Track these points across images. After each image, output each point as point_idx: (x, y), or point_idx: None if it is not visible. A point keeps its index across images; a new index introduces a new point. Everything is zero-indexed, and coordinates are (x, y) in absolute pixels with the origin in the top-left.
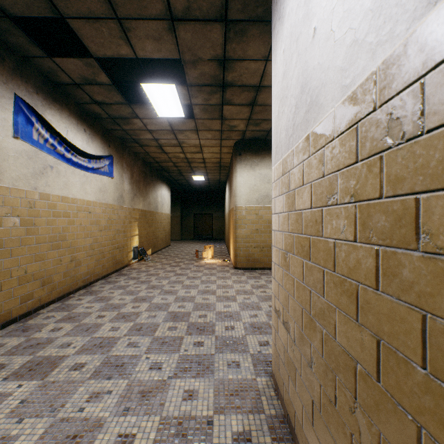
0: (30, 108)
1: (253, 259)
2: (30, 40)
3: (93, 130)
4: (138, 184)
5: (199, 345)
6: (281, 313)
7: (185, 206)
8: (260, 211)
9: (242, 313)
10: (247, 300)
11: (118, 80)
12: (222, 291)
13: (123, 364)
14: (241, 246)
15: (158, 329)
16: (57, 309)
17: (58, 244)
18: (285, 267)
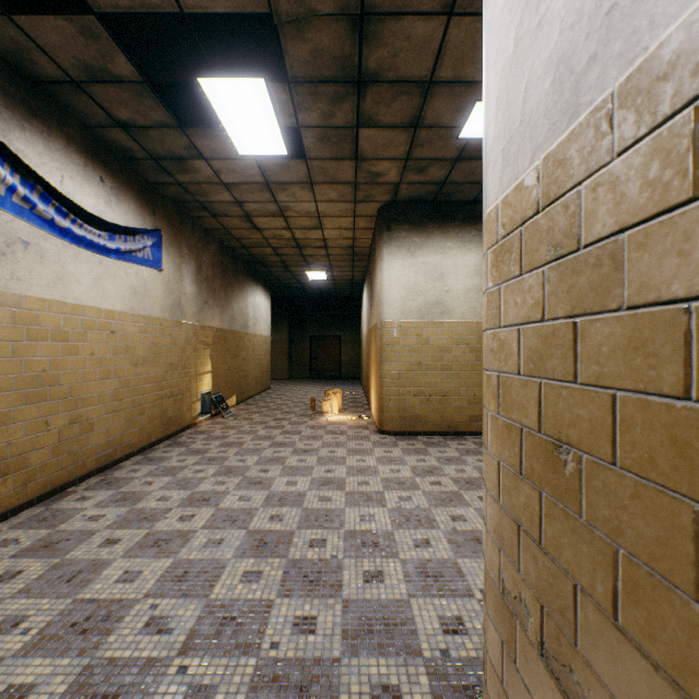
0: None
1: (412, 416)
2: None
3: (119, 180)
4: (211, 285)
5: (305, 630)
6: (530, 617)
7: (296, 323)
8: (425, 331)
9: (398, 535)
10: (406, 503)
11: (160, 79)
12: (357, 480)
13: (119, 692)
14: (390, 393)
15: (221, 579)
16: (32, 522)
17: (41, 392)
18: (554, 489)
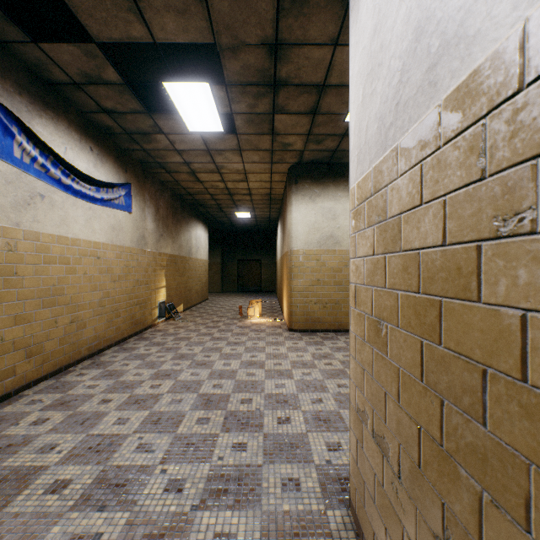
0: (8, 114)
1: (313, 318)
2: (3, 15)
3: (103, 149)
4: (165, 222)
5: (240, 450)
6: (368, 418)
7: (227, 250)
8: (322, 257)
9: (301, 396)
10: (307, 377)
11: (134, 80)
12: (273, 362)
13: (125, 482)
14: (297, 302)
15: (183, 422)
16: (48, 390)
17: (52, 300)
18: (377, 345)
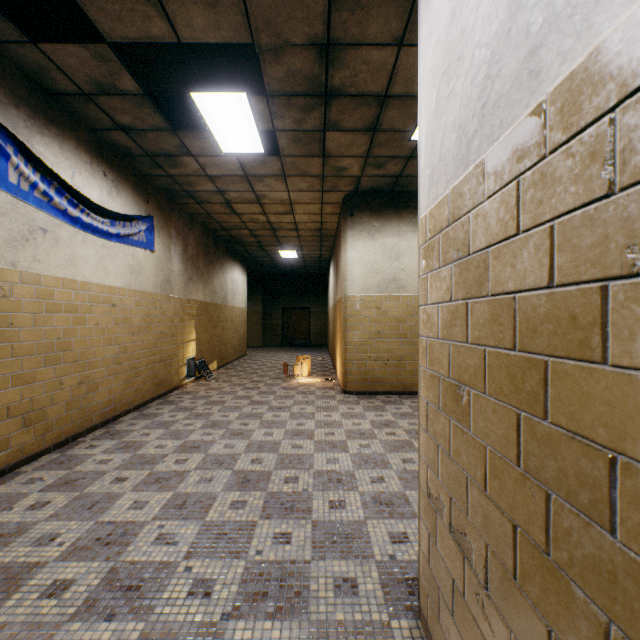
0: (2, 130)
1: (373, 378)
2: None
3: (119, 174)
4: (195, 263)
5: (283, 542)
6: (444, 508)
7: (269, 296)
8: (383, 304)
9: (358, 474)
10: (365, 450)
11: (156, 90)
12: (324, 431)
13: (140, 584)
14: (353, 358)
15: (213, 507)
16: (51, 465)
17: (56, 357)
18: (456, 415)
